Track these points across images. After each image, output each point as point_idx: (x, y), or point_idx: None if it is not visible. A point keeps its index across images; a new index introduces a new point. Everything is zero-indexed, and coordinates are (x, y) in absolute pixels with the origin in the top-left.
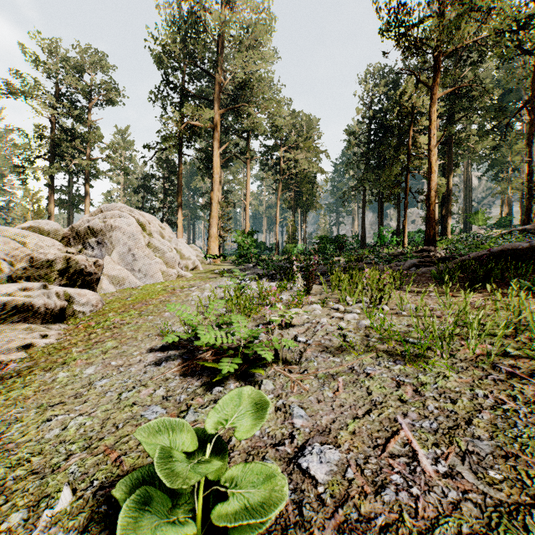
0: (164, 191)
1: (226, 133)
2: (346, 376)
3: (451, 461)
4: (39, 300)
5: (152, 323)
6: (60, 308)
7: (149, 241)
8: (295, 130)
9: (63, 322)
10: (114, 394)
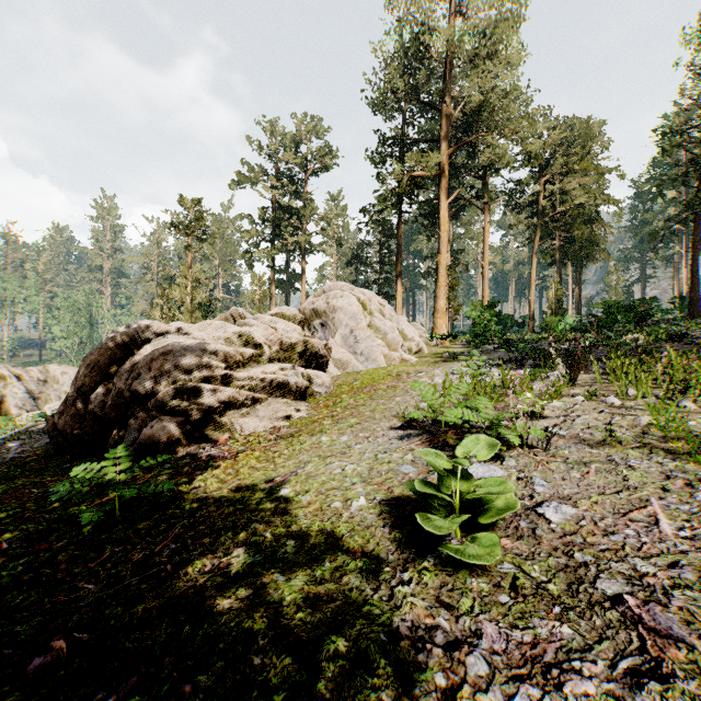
0: (380, 260)
1: (456, 175)
2: (601, 465)
3: (697, 532)
4: (292, 379)
5: (385, 406)
6: (305, 387)
7: (370, 321)
8: (561, 148)
9: (304, 401)
10: (370, 454)
